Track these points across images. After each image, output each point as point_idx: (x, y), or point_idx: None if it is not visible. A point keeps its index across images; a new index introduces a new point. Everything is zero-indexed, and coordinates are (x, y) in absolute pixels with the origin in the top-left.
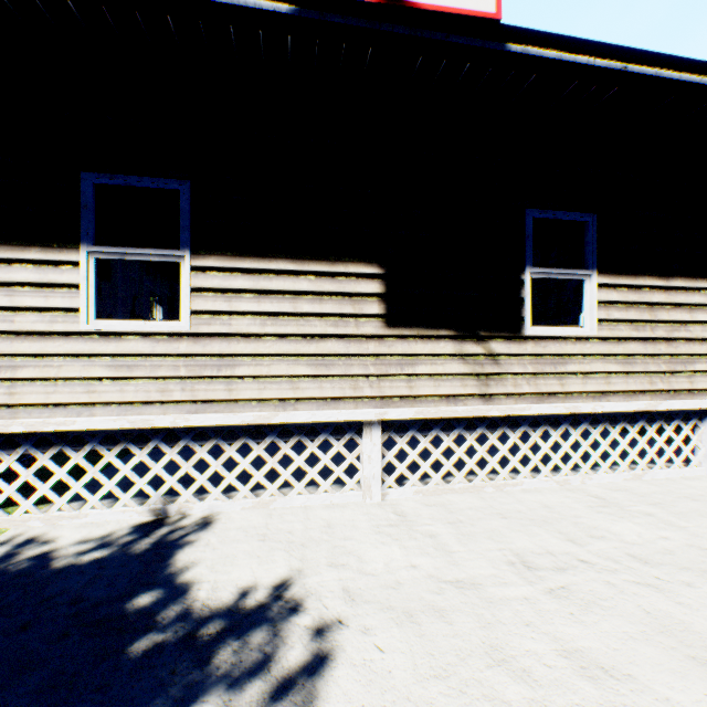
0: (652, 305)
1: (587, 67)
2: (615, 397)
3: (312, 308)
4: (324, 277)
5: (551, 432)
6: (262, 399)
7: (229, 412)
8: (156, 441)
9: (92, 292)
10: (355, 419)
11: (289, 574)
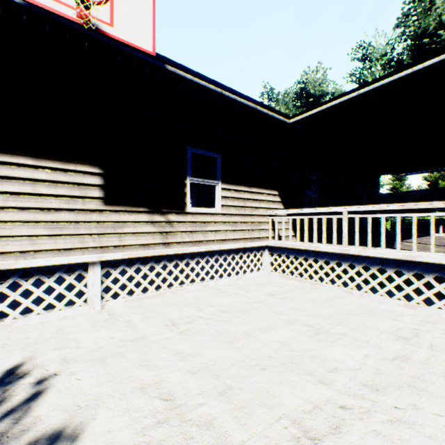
0: (244, 199)
1: (206, 87)
2: (229, 242)
3: (49, 191)
4: (59, 172)
5: (201, 261)
6: (5, 252)
7: None
8: None
9: None
10: (82, 261)
11: (23, 361)
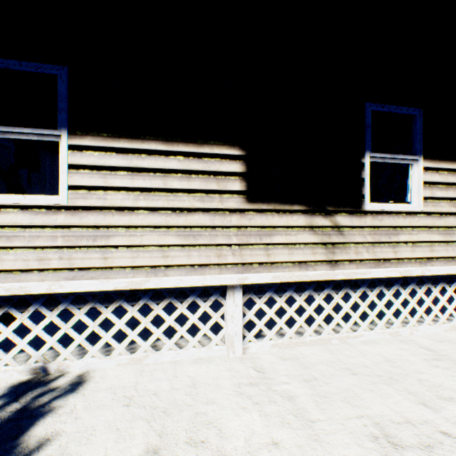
0: None
1: None
2: (438, 262)
3: (180, 185)
4: (191, 158)
5: (385, 292)
6: (135, 266)
7: (104, 278)
8: (36, 305)
9: None
10: (219, 283)
11: None
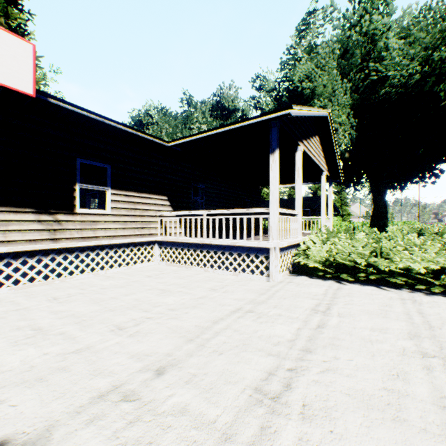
0: (135, 203)
1: (88, 116)
2: (120, 237)
3: None
4: None
5: (91, 253)
6: None
7: None
8: None
9: None
10: None
11: None
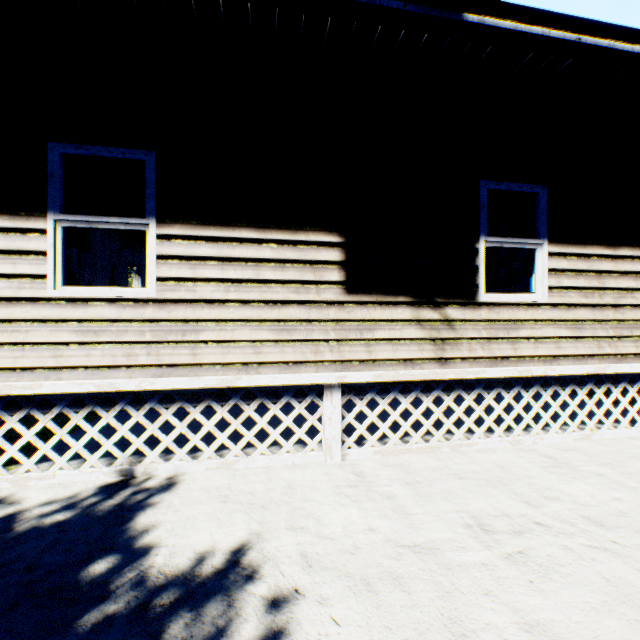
0: (600, 273)
1: (541, 38)
2: (565, 360)
3: (274, 275)
4: (286, 245)
5: (504, 394)
6: (226, 363)
7: (193, 376)
8: (122, 404)
9: (59, 259)
10: (315, 382)
11: (248, 538)
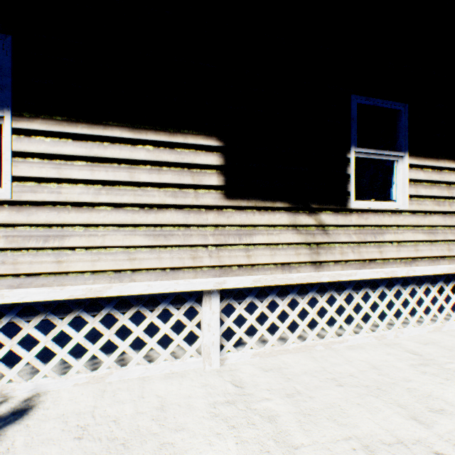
0: (450, 184)
1: None
2: (422, 262)
3: (150, 178)
4: (162, 147)
5: (371, 293)
6: (95, 271)
7: (58, 285)
8: None
9: None
10: (193, 289)
11: None
